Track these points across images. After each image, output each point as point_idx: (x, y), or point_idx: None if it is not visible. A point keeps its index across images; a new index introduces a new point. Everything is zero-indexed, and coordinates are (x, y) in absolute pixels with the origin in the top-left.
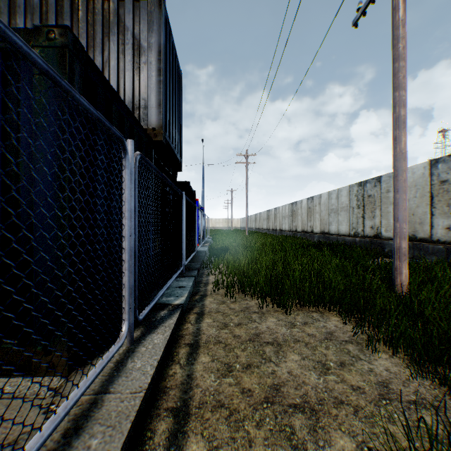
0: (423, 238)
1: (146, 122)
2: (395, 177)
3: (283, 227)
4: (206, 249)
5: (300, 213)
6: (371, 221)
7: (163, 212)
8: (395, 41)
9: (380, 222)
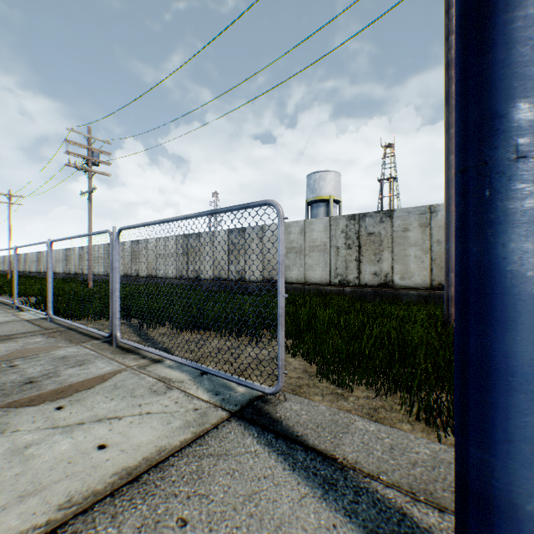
0: (130, 275)
1: None
2: (89, 255)
3: (58, 270)
4: None
5: (74, 258)
6: None
7: None
8: (89, 215)
9: None
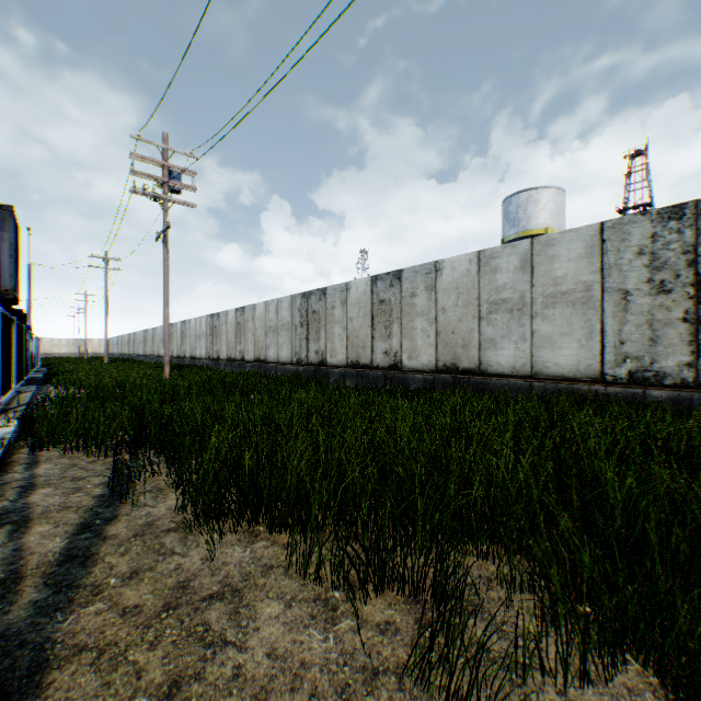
0: (234, 358)
1: (1, 285)
2: (164, 328)
3: (162, 352)
4: (42, 375)
5: (176, 336)
6: (216, 347)
7: (7, 340)
8: (164, 266)
9: (220, 347)
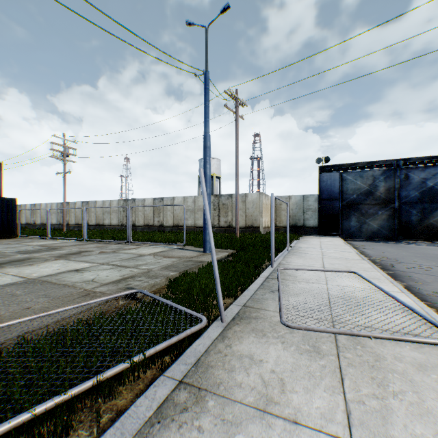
0: (81, 224)
1: None
2: (64, 212)
3: None
4: None
5: (25, 212)
6: (67, 218)
7: None
8: (64, 187)
9: (69, 219)
